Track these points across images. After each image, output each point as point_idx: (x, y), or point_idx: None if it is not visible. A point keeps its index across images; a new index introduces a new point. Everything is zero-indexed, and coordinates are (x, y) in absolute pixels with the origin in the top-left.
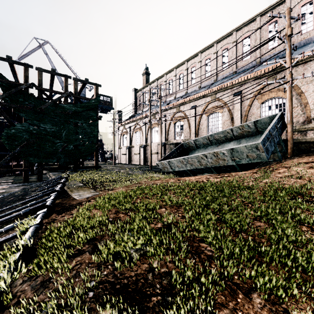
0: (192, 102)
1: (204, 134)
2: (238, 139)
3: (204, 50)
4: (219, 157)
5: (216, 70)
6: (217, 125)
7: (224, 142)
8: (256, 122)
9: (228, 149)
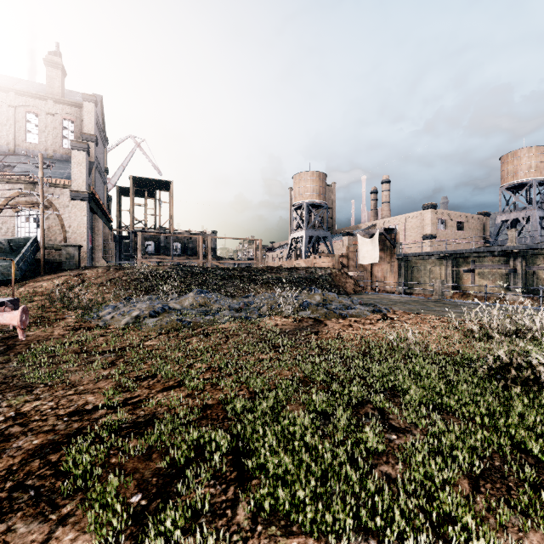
0: None
1: None
2: None
3: None
4: None
5: None
6: None
7: None
8: (11, 241)
9: None
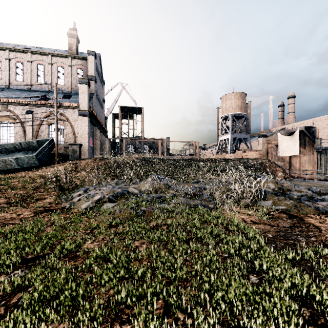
0: None
1: None
2: (26, 150)
3: None
4: (7, 163)
5: (8, 77)
6: (8, 134)
7: (15, 151)
8: (39, 141)
9: (14, 158)
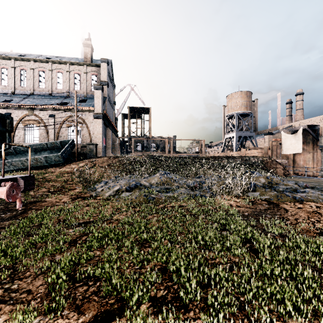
0: (6, 108)
1: (21, 141)
2: (51, 149)
3: (19, 59)
4: (38, 161)
5: (32, 84)
6: (34, 135)
7: (42, 151)
8: (62, 142)
9: (44, 156)
